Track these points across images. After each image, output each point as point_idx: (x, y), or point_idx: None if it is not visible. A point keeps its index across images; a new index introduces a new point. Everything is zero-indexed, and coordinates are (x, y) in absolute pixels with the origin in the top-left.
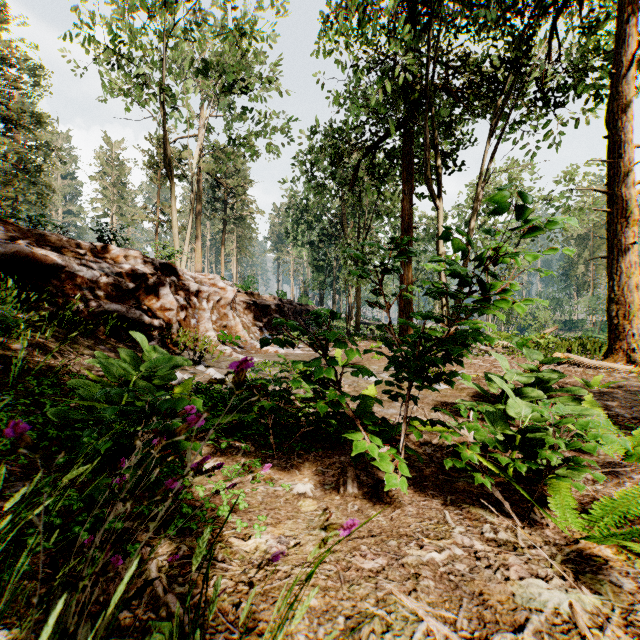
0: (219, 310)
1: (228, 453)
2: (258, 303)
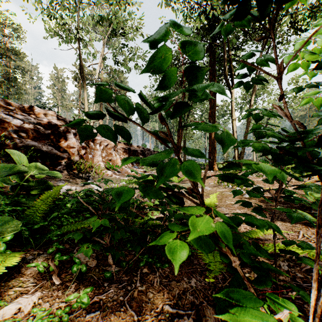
0: (107, 151)
1: (63, 271)
2: (131, 149)
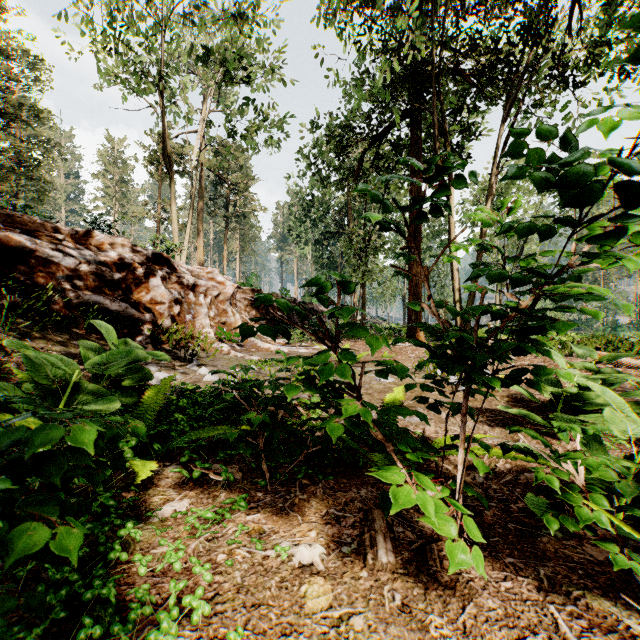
0: (218, 306)
1: (204, 483)
2: None
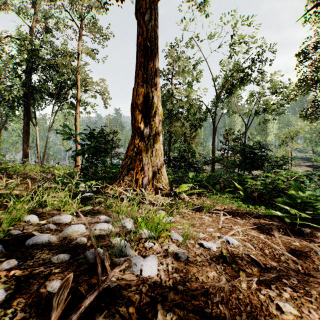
0: None
1: None
2: None
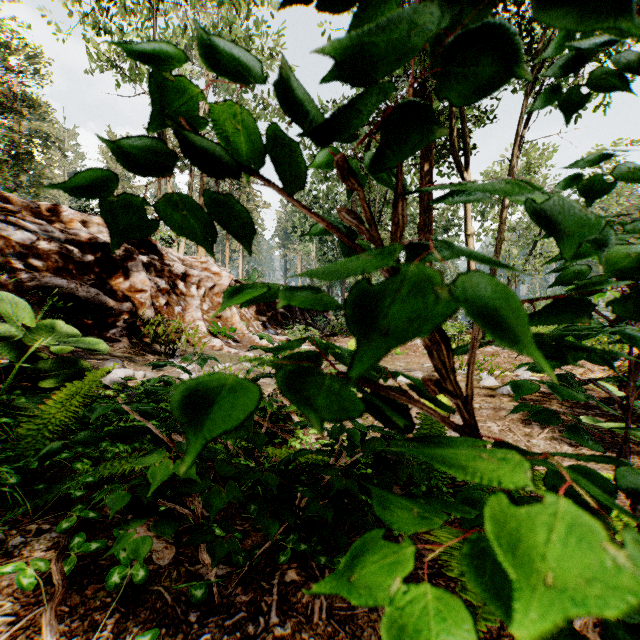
0: (212, 298)
1: (91, 579)
2: None
